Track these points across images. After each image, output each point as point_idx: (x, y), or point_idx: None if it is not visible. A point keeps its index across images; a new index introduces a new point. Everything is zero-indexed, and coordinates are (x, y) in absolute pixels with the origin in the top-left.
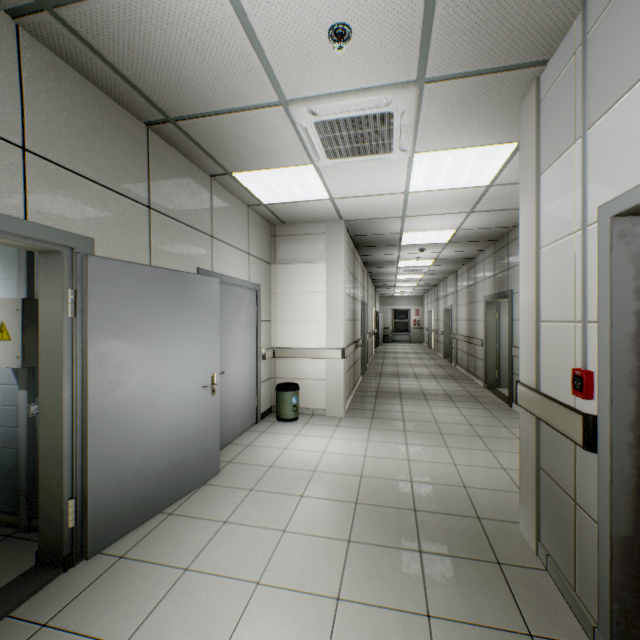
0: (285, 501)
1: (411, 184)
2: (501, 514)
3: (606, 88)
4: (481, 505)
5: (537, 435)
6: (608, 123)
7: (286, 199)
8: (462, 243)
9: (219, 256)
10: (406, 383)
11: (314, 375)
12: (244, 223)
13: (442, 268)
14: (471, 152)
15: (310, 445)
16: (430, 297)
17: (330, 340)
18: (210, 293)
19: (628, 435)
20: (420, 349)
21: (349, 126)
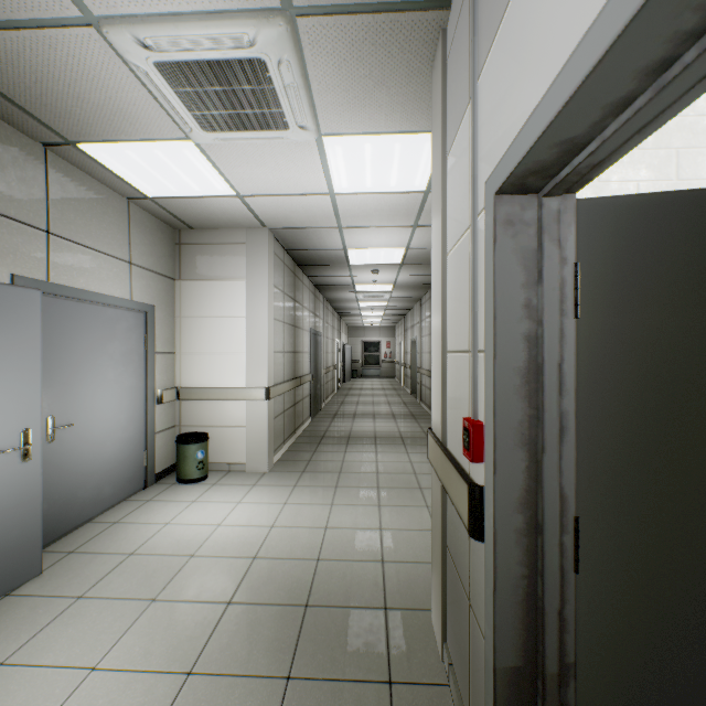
0: (123, 612)
1: (334, 182)
2: (415, 599)
3: (493, 8)
4: (395, 587)
5: (443, 502)
6: (494, 58)
7: (178, 192)
8: (418, 265)
9: (65, 261)
10: (360, 425)
11: (231, 421)
12: (121, 221)
13: (405, 295)
14: (392, 141)
15: (205, 516)
16: (400, 328)
17: (251, 377)
18: (19, 311)
19: (517, 517)
20: (389, 385)
21: (210, 76)
